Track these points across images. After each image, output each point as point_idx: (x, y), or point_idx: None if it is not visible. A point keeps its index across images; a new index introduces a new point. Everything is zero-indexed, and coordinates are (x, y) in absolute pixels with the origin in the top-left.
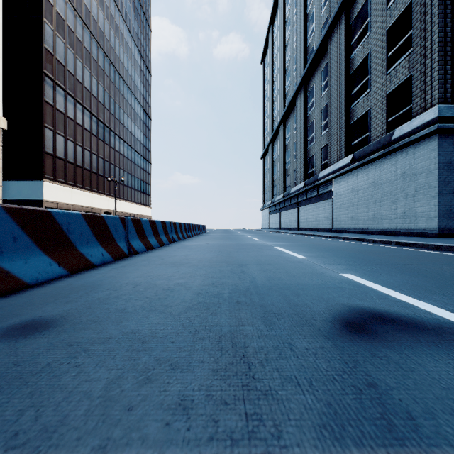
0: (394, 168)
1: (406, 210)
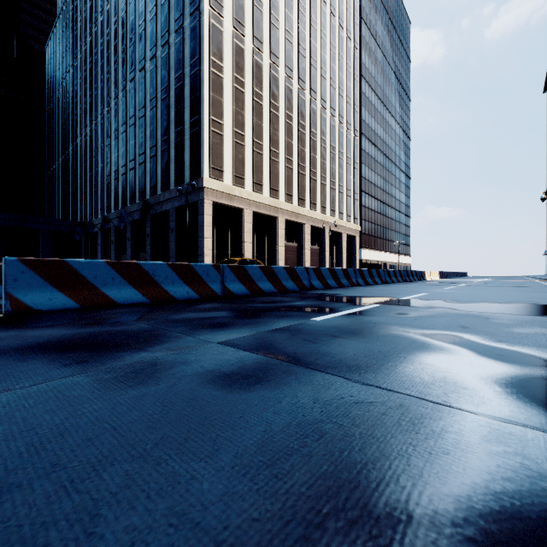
0: None
1: None
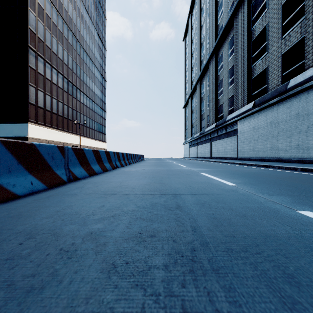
0: (288, 110)
1: (299, 143)
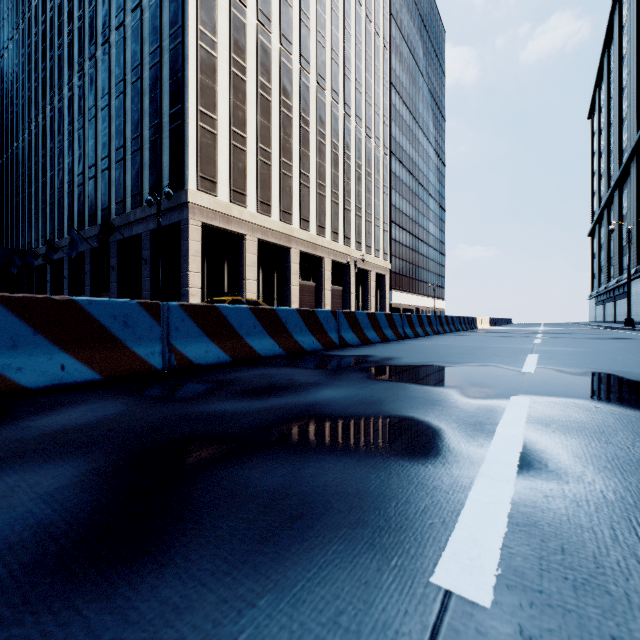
0: None
1: None
